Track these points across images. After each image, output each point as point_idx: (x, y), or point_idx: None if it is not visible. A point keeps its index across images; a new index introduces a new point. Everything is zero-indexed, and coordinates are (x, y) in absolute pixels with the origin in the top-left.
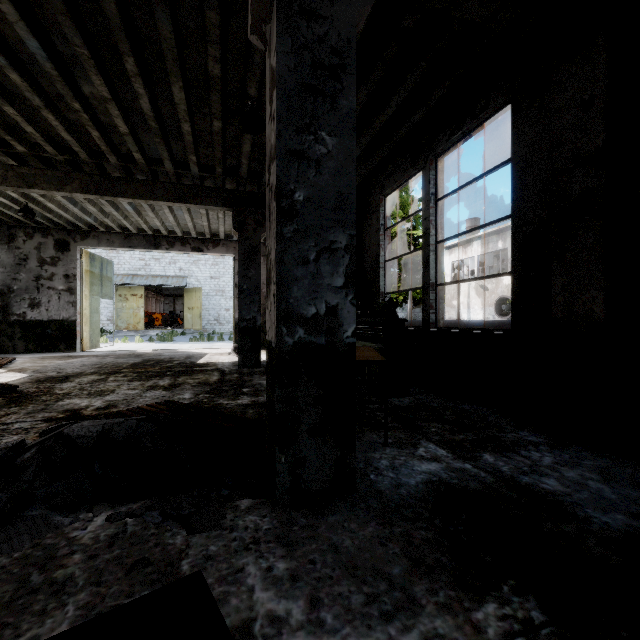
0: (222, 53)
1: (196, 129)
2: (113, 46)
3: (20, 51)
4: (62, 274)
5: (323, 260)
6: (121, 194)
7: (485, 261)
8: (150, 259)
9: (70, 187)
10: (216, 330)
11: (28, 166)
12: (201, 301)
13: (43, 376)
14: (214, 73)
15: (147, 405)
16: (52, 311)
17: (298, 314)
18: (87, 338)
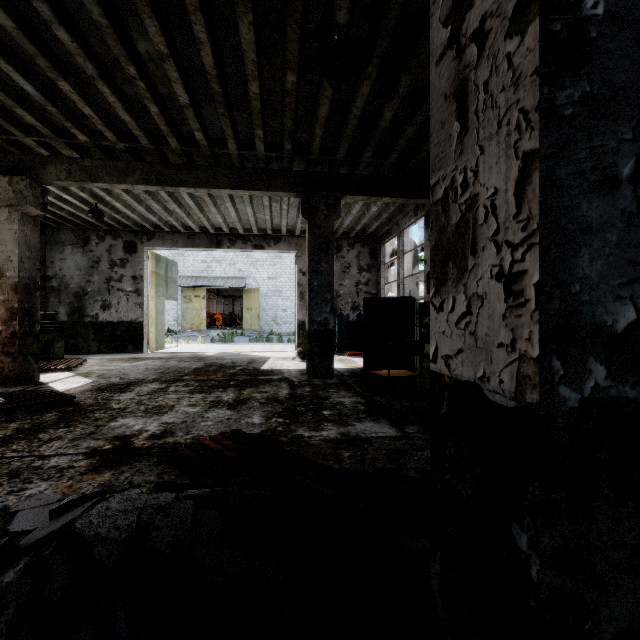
0: None
1: (264, 92)
2: None
3: None
4: (130, 276)
5: None
6: (182, 183)
7: None
8: (212, 261)
9: (131, 178)
10: (273, 331)
11: (90, 158)
12: (259, 302)
13: (105, 383)
14: None
15: (209, 437)
16: (121, 312)
17: (591, 324)
18: (153, 339)
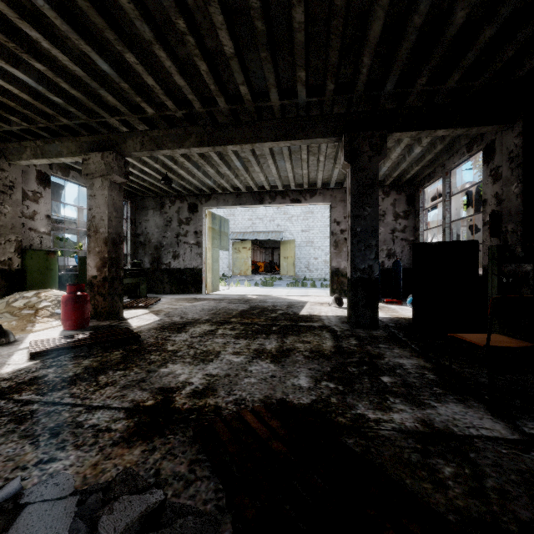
0: None
1: (309, 22)
2: None
3: None
4: (193, 231)
5: None
6: (230, 141)
7: None
8: (255, 219)
9: (188, 143)
10: (306, 276)
11: (157, 129)
12: (294, 251)
13: (168, 321)
14: None
15: (252, 409)
16: (186, 261)
17: None
18: (210, 283)
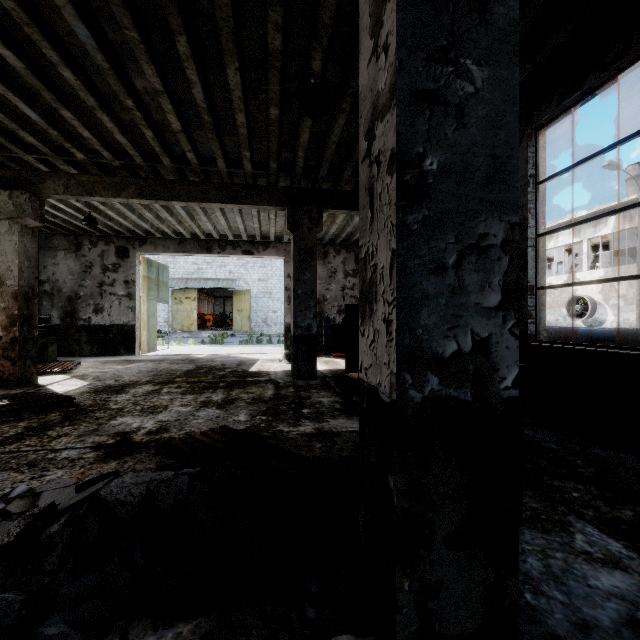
0: (284, 18)
1: (251, 120)
2: (164, 26)
3: (72, 45)
4: (122, 280)
5: (468, 265)
6: (175, 197)
7: (554, 256)
8: (202, 263)
9: (126, 193)
10: (264, 332)
11: (87, 174)
12: (250, 303)
13: (101, 385)
14: (274, 46)
15: (200, 433)
16: (113, 316)
17: (429, 353)
18: (145, 342)
